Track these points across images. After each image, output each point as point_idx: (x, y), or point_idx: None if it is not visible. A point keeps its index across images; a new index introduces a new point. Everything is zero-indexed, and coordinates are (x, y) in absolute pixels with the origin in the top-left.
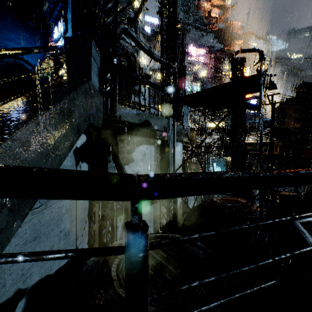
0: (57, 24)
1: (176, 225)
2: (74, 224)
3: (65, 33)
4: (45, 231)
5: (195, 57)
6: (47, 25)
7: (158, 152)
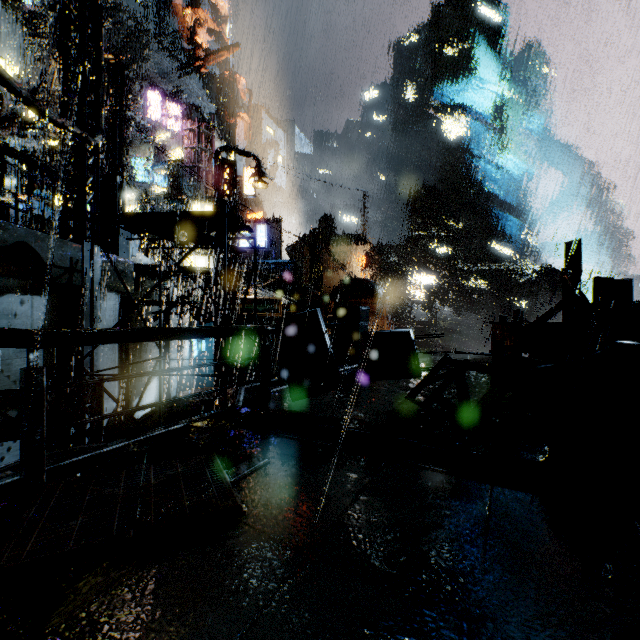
0: None
1: None
2: None
3: None
4: None
5: (155, 114)
6: None
7: (54, 312)
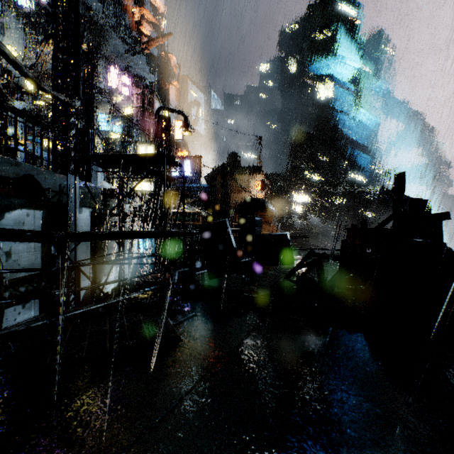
0: None
1: None
2: None
3: None
4: None
5: (113, 83)
6: None
7: (48, 221)
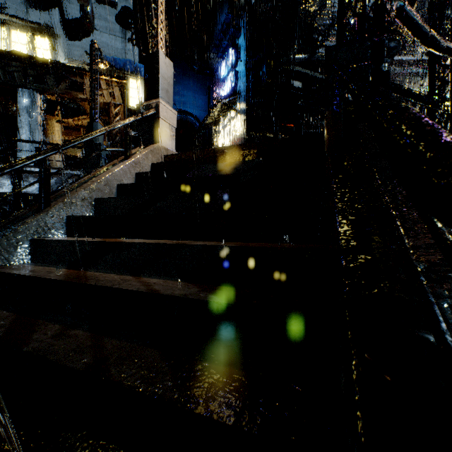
0: (226, 57)
1: None
2: None
3: (236, 66)
4: None
5: None
6: (210, 64)
7: None
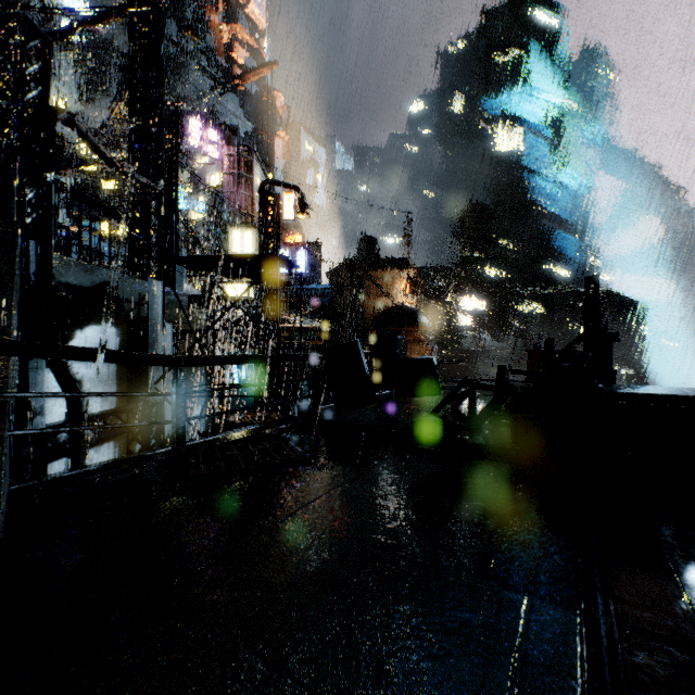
0: None
1: None
2: None
3: None
4: None
5: (196, 140)
6: None
7: (124, 341)
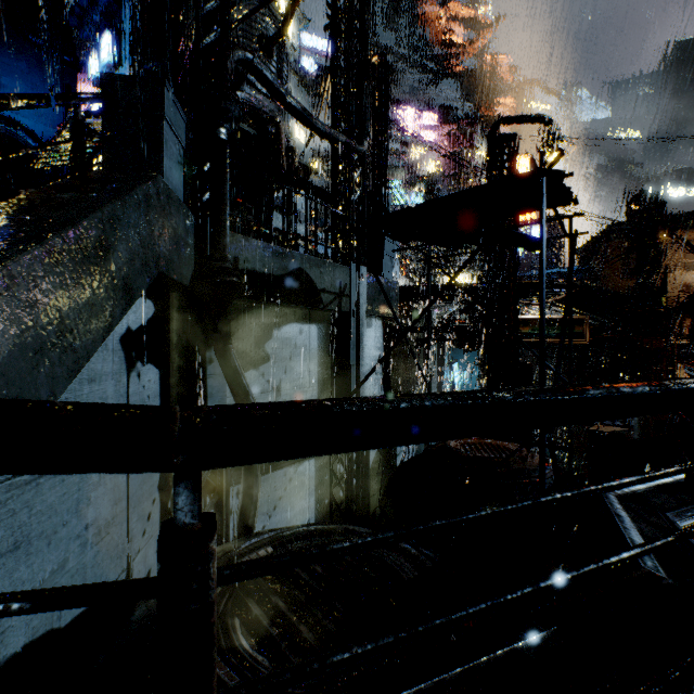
0: (98, 44)
1: (366, 502)
2: (123, 508)
3: (116, 66)
4: (44, 529)
5: (414, 129)
6: (73, 45)
7: (326, 341)
